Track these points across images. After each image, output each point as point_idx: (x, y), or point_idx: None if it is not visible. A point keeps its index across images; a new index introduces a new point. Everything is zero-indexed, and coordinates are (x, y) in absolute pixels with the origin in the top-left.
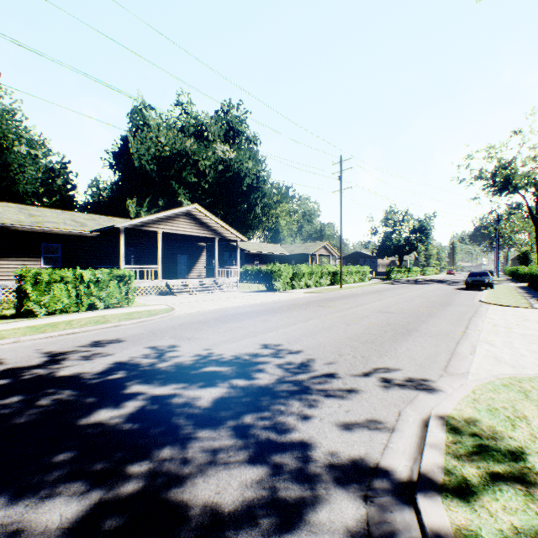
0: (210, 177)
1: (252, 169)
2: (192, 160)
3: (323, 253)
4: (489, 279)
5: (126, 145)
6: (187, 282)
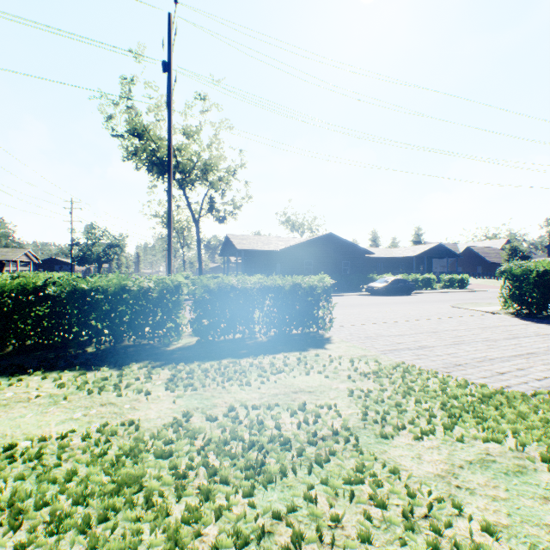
0: None
1: None
2: None
3: (25, 260)
4: None
5: None
6: None
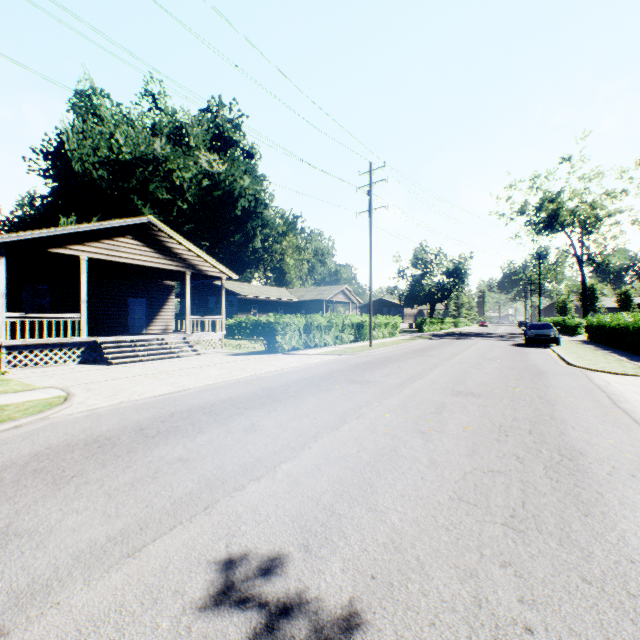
0: (190, 195)
1: (249, 188)
2: (164, 169)
3: (341, 299)
4: (555, 333)
5: (65, 143)
6: (135, 340)
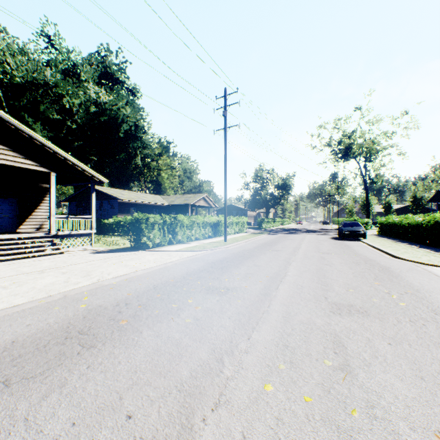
0: (79, 117)
1: (131, 116)
2: (54, 94)
3: (203, 204)
4: (364, 229)
5: None
6: None
